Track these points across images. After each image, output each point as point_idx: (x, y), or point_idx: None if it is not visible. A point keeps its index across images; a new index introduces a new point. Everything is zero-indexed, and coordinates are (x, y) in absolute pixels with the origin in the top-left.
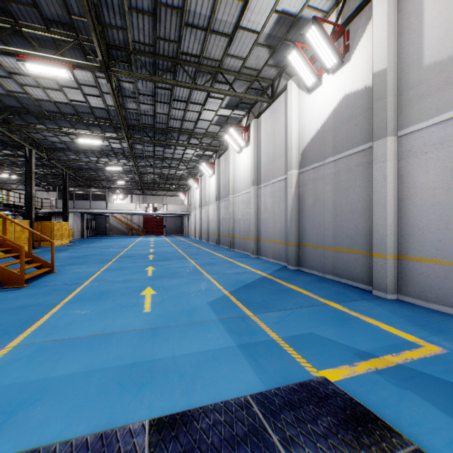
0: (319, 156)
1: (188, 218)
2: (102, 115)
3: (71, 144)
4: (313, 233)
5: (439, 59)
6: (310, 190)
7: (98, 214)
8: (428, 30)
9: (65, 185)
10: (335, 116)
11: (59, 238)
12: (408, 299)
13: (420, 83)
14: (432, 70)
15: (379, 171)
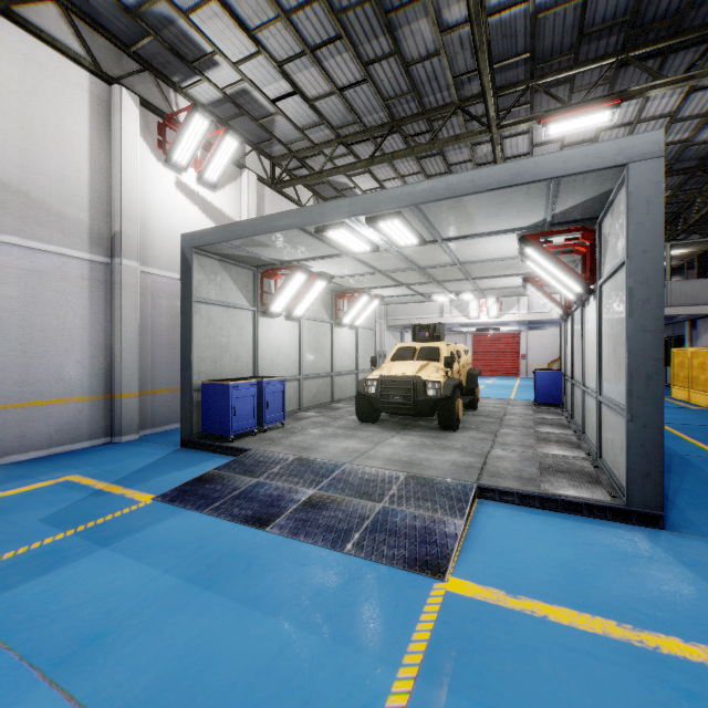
0: None
1: None
2: None
3: None
4: None
5: None
6: None
7: None
8: None
9: None
10: None
11: None
12: None
13: None
14: None
15: None
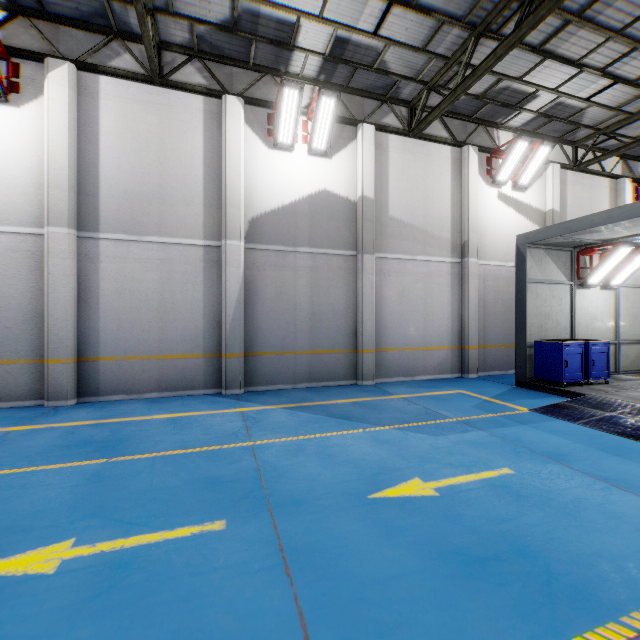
0: (288, 239)
1: None
2: None
3: None
4: (276, 335)
5: (397, 218)
6: (270, 278)
7: None
8: (392, 193)
9: None
10: (313, 204)
11: None
12: (380, 380)
13: (387, 226)
14: (394, 222)
15: (368, 281)
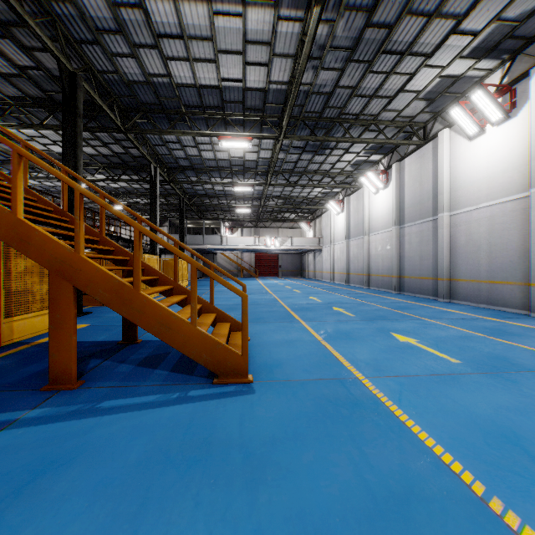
0: None
1: (315, 255)
2: (254, 102)
3: (196, 159)
4: None
5: None
6: None
7: (206, 252)
8: None
9: (182, 215)
10: None
11: (180, 280)
12: None
13: None
14: None
15: None
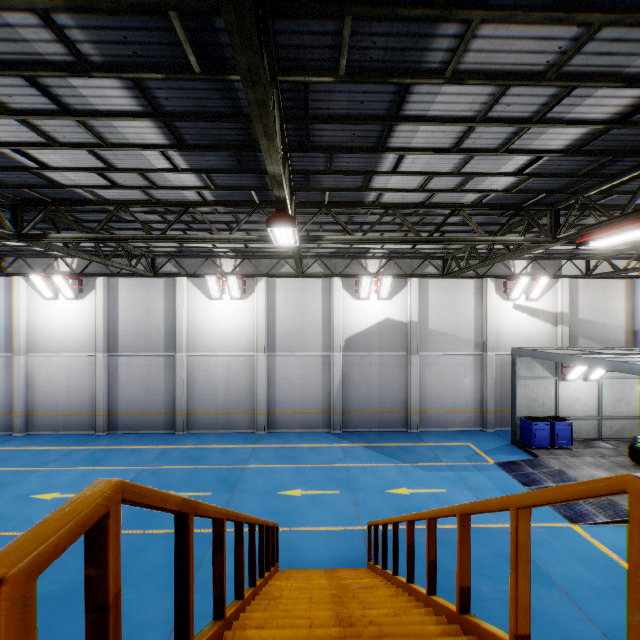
0: (366, 348)
1: None
2: (3, 175)
3: None
4: (359, 402)
5: (434, 329)
6: (356, 370)
7: None
8: (430, 315)
9: None
10: (380, 327)
11: None
12: (423, 429)
13: (427, 335)
14: (432, 332)
15: (414, 370)
